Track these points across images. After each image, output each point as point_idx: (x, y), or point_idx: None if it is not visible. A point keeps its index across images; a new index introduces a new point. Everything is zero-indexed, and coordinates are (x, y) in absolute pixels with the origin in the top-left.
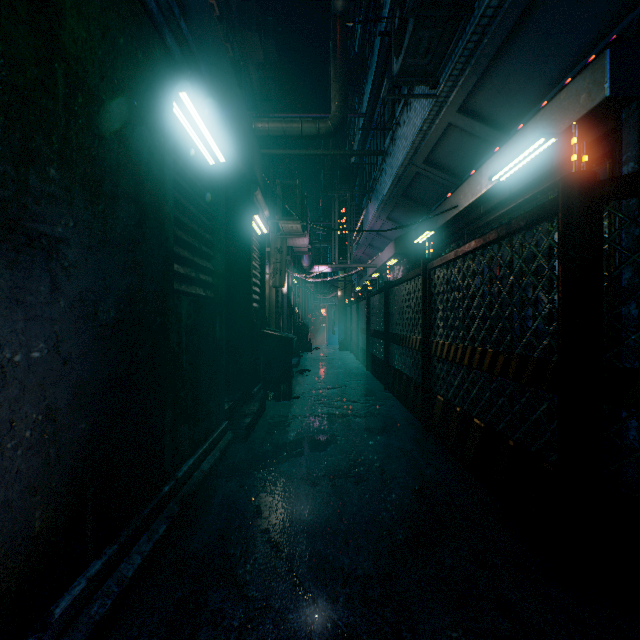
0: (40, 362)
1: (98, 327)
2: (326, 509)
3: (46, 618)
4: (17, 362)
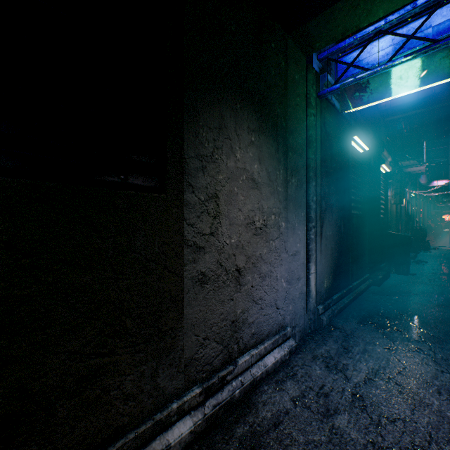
0: (330, 235)
1: (337, 227)
2: (429, 313)
3: (331, 298)
4: (328, 234)
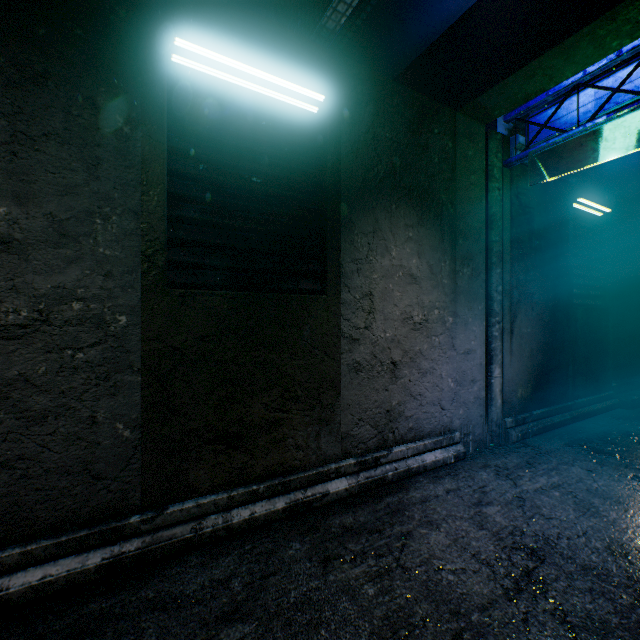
0: (529, 333)
1: (542, 323)
2: None
3: (530, 412)
4: (524, 332)
